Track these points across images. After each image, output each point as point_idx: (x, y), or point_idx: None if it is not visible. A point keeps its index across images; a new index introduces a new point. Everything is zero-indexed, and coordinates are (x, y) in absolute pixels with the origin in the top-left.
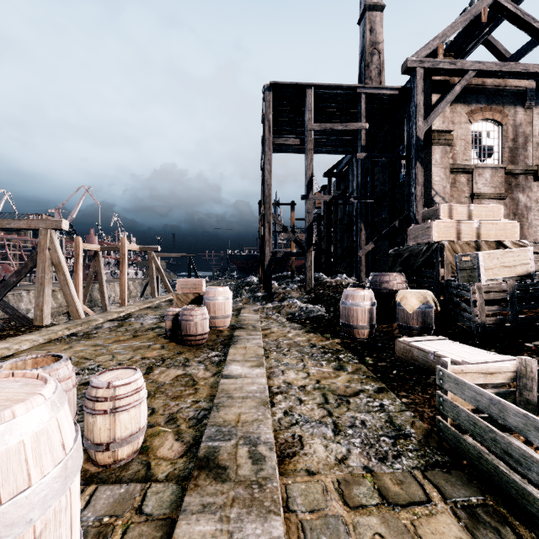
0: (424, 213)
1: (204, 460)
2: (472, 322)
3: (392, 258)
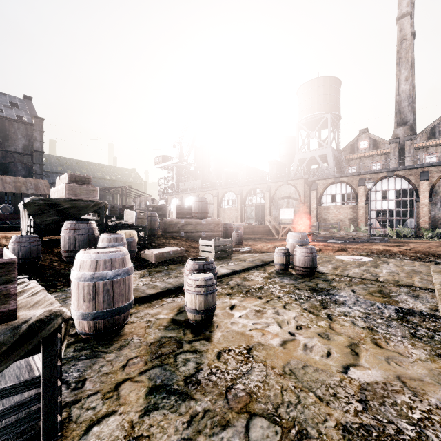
0: (74, 176)
1: (264, 262)
2: (144, 241)
3: (38, 207)
